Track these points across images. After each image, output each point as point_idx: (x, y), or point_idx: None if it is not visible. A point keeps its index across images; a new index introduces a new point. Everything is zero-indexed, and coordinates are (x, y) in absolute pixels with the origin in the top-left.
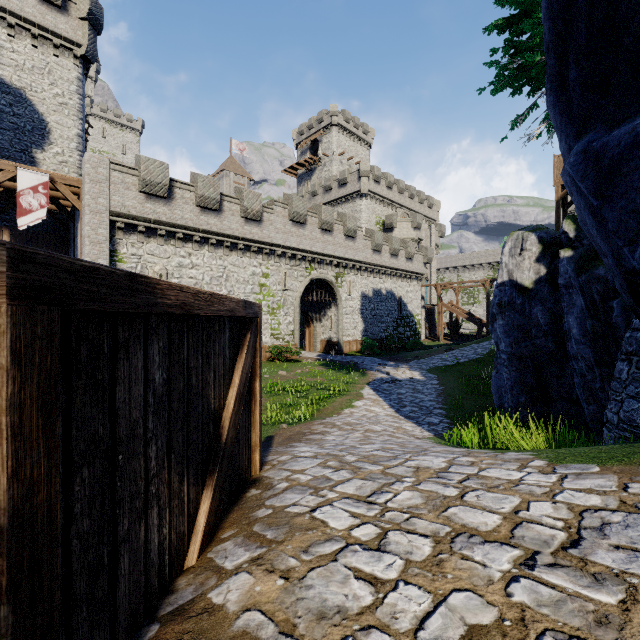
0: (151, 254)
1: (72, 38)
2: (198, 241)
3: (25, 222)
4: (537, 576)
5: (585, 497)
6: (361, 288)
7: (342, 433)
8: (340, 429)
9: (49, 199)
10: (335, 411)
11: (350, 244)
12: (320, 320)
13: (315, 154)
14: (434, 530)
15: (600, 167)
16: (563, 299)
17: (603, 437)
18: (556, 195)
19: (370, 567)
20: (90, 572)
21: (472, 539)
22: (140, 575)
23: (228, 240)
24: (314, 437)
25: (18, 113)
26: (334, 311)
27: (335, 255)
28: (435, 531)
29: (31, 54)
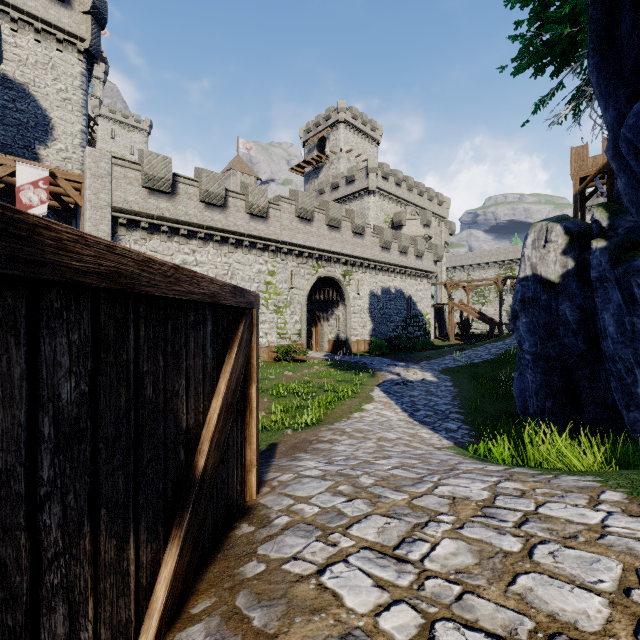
0: (154, 251)
1: (75, 32)
2: (202, 238)
3: None
4: None
5: None
6: (369, 286)
7: (353, 442)
8: (350, 437)
9: (51, 195)
10: (344, 415)
11: (358, 241)
12: (327, 319)
13: (322, 152)
14: (507, 625)
15: None
16: (597, 294)
17: None
18: (574, 189)
19: None
20: None
21: None
22: None
23: (233, 237)
24: (321, 446)
25: (21, 109)
26: (342, 310)
27: (343, 252)
28: (510, 627)
29: (34, 49)
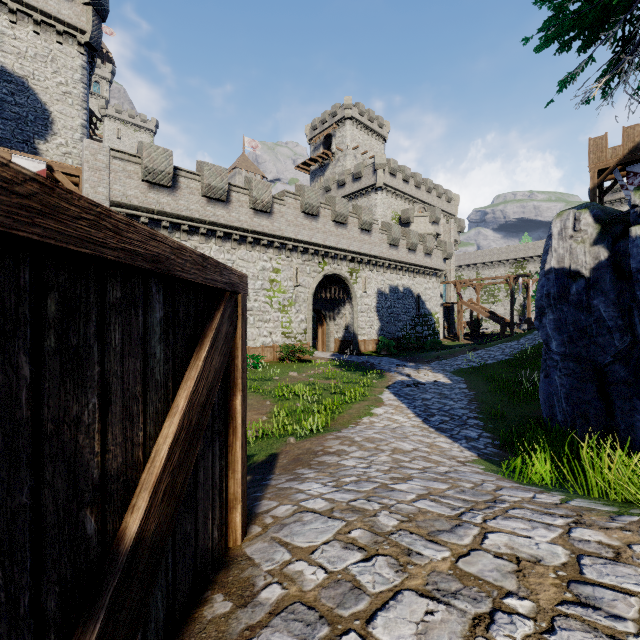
0: None
1: (76, 24)
2: (204, 234)
3: None
4: None
5: None
6: (377, 285)
7: (363, 454)
8: (360, 448)
9: None
10: (352, 420)
11: (365, 238)
12: (334, 318)
13: (328, 149)
14: None
15: None
16: (638, 286)
17: None
18: (592, 181)
19: None
20: None
21: None
22: None
23: (236, 233)
24: (328, 460)
25: (20, 102)
26: (348, 309)
27: (350, 249)
28: None
29: (34, 41)
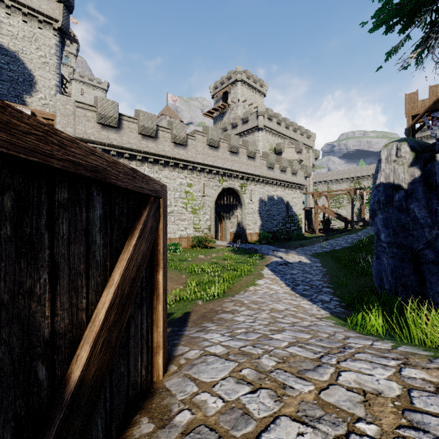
0: None
1: (51, 15)
2: (140, 160)
3: None
4: None
5: None
6: (259, 195)
7: (250, 313)
8: (248, 308)
9: None
10: (242, 288)
11: (251, 163)
12: (229, 218)
13: (225, 102)
14: None
15: None
16: None
17: None
18: (407, 123)
19: None
20: None
21: None
22: None
23: (162, 159)
24: (225, 316)
25: (13, 69)
26: (239, 211)
27: (240, 171)
28: None
29: (22, 27)
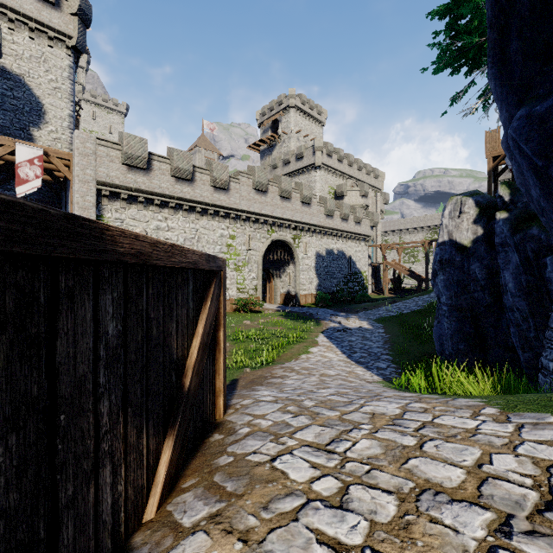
0: (132, 218)
1: (64, 31)
2: (173, 207)
3: (23, 190)
4: (517, 547)
5: (548, 450)
6: (316, 248)
7: (300, 377)
8: (298, 373)
9: (44, 171)
10: (293, 356)
11: (306, 210)
12: (280, 276)
13: (275, 132)
14: (397, 485)
15: (544, 129)
16: (499, 256)
17: (538, 382)
18: (488, 166)
19: (333, 529)
20: (19, 552)
21: (438, 497)
22: (89, 540)
23: (199, 206)
24: (274, 381)
25: (18, 96)
26: (292, 268)
27: (293, 219)
28: (398, 486)
29: (29, 45)
